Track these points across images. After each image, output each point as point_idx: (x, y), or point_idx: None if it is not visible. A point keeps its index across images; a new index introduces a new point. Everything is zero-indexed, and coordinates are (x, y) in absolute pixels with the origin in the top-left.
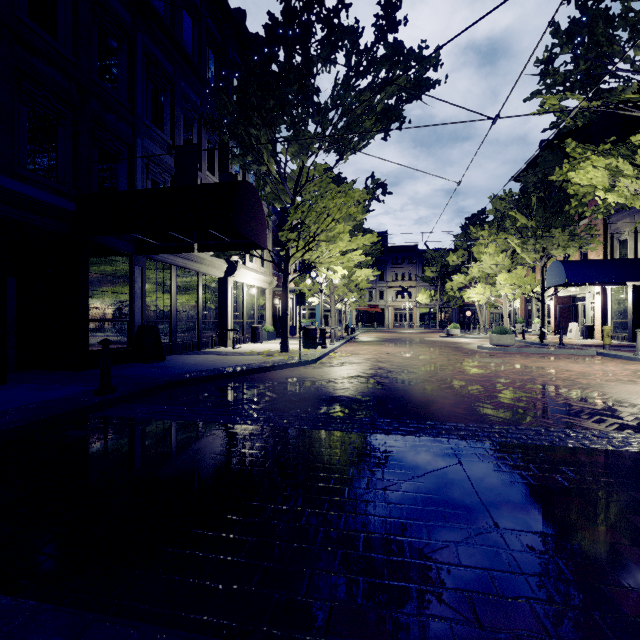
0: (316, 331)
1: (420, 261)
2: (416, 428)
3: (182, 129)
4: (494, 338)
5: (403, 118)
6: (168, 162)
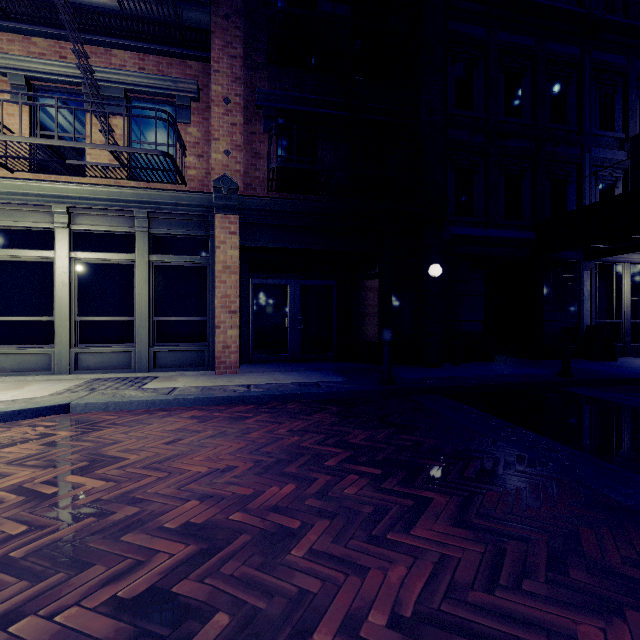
0: None
1: None
2: None
3: (637, 113)
4: None
5: None
6: (619, 158)
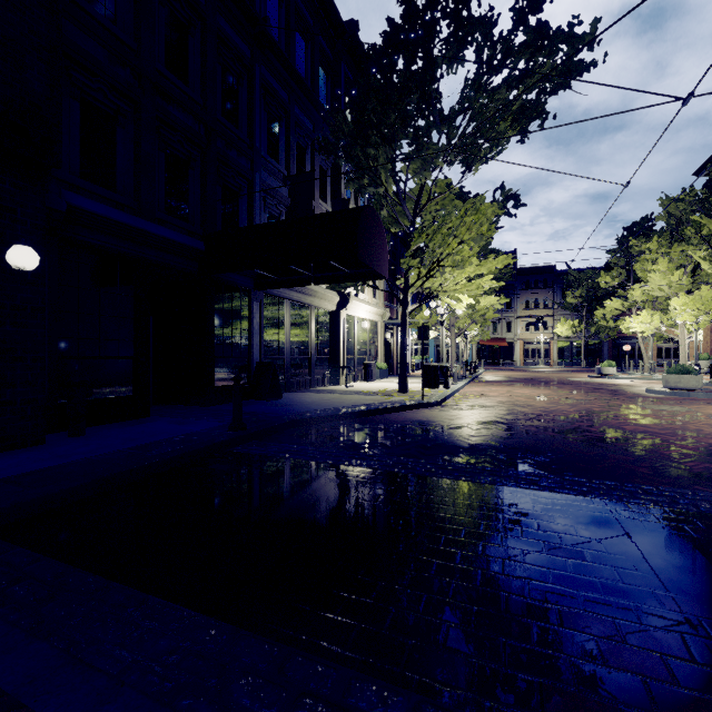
0: (438, 369)
1: (559, 284)
2: (589, 488)
3: (296, 157)
4: (670, 379)
5: (546, 114)
6: (283, 193)
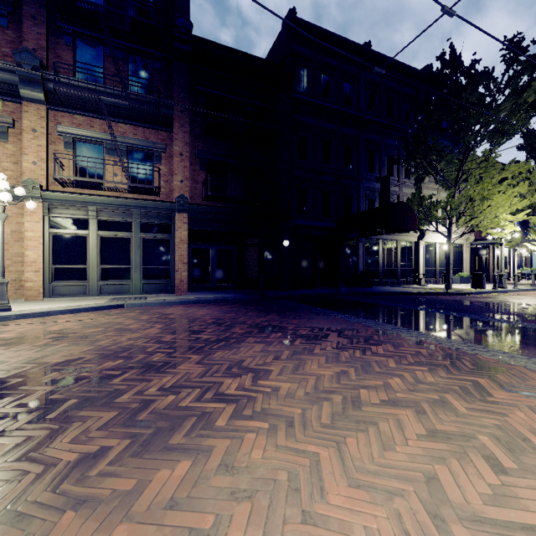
0: (482, 276)
1: None
2: (430, 310)
3: (386, 164)
4: None
5: None
6: (377, 187)
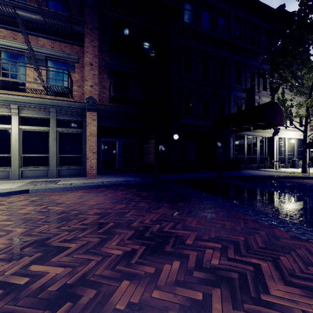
0: None
1: None
2: None
3: (249, 79)
4: None
5: None
6: (243, 96)
